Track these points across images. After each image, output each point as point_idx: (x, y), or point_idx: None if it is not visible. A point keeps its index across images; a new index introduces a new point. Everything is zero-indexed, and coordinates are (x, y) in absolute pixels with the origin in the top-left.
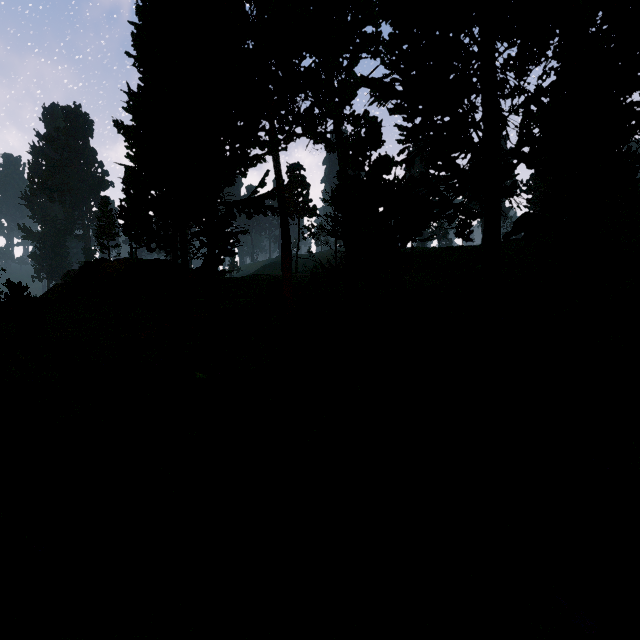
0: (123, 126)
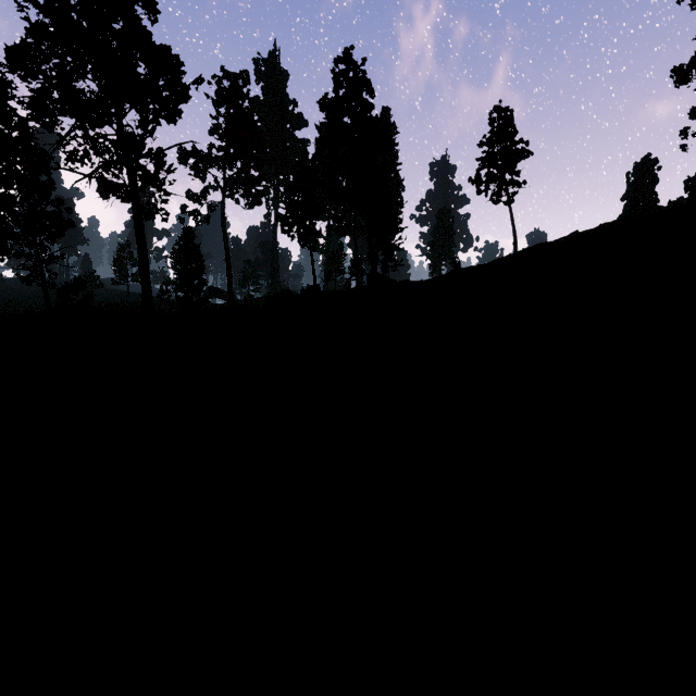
0: None
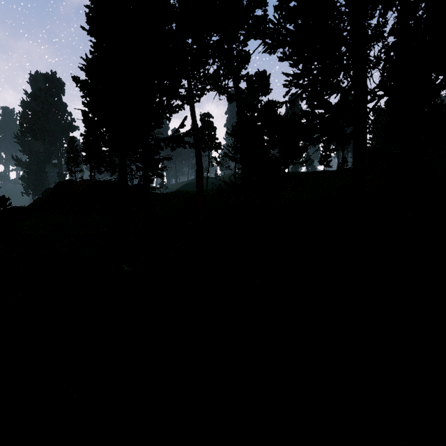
0: (79, 80)
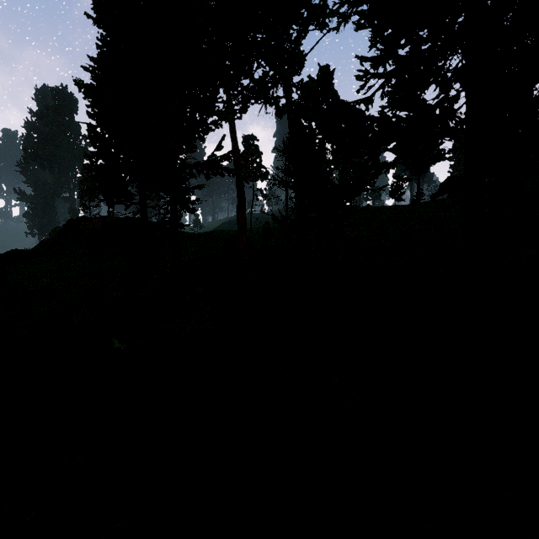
0: (82, 84)
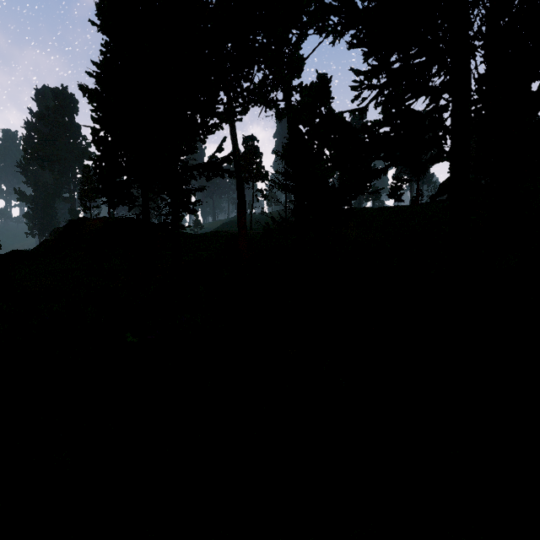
0: (86, 89)
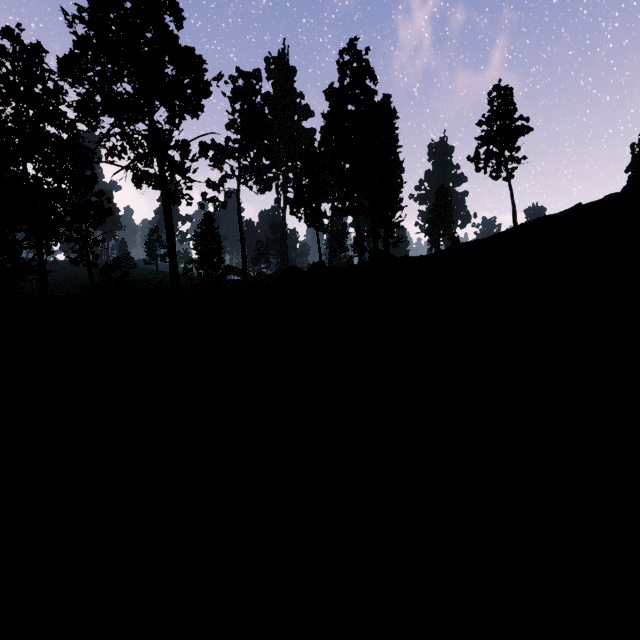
0: None
